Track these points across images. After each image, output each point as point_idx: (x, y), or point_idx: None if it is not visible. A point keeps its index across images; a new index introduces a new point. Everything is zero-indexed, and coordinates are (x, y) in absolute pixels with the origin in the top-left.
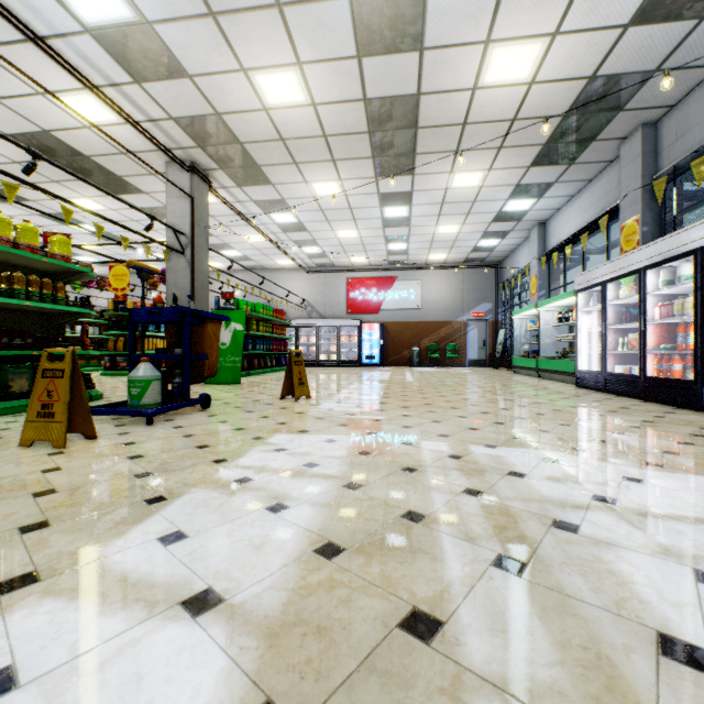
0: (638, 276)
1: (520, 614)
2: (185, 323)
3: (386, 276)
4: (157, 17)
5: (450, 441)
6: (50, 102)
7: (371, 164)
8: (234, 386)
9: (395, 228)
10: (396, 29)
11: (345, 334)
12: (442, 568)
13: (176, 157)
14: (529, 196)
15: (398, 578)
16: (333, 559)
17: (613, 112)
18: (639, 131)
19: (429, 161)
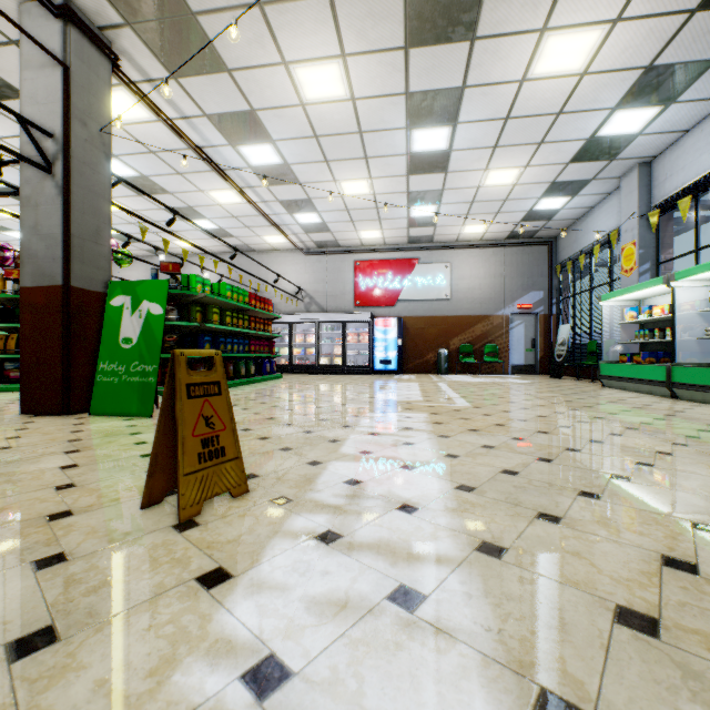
0: None
1: None
2: None
3: (405, 258)
4: None
5: None
6: None
7: (399, 5)
8: (132, 423)
9: (424, 175)
10: None
11: (353, 332)
12: None
13: None
14: (654, 98)
15: None
16: None
17: None
18: None
19: None
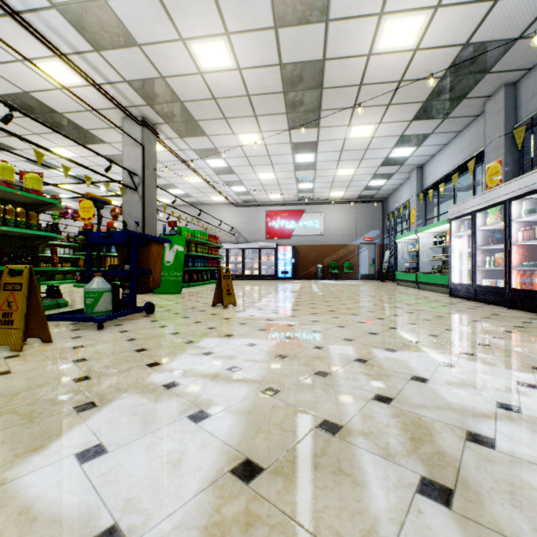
0: (504, 206)
1: None
2: (132, 245)
3: (297, 209)
4: None
5: (355, 345)
6: (27, 68)
7: (285, 119)
8: (176, 295)
9: (304, 171)
10: (306, 3)
11: (265, 255)
12: (365, 496)
13: (130, 113)
14: (410, 145)
15: (320, 510)
16: (251, 483)
17: (481, 74)
18: (502, 90)
19: (331, 116)
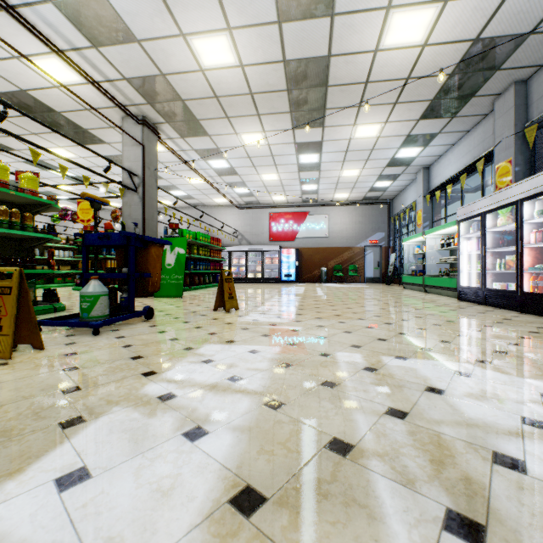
0: (515, 207)
1: None
2: (130, 247)
3: (300, 211)
4: None
5: (363, 352)
6: (24, 65)
7: (289, 118)
8: (177, 299)
9: (308, 172)
10: None
11: (268, 257)
12: (384, 534)
13: (130, 112)
14: (417, 145)
15: None
16: (252, 516)
17: (491, 71)
18: (512, 88)
19: (336, 115)
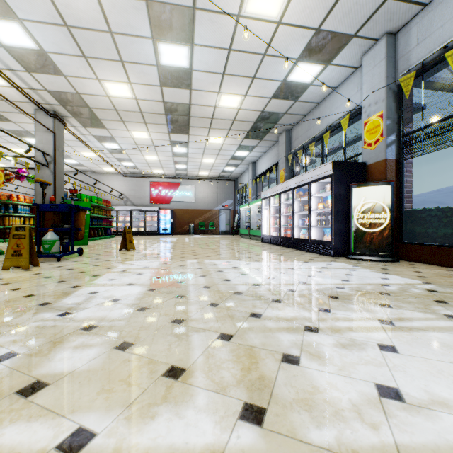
0: (279, 196)
1: (201, 280)
2: (72, 212)
3: (175, 182)
4: (52, 51)
5: (198, 259)
6: None
7: (166, 127)
8: (85, 246)
9: (179, 157)
10: (179, 80)
11: (149, 216)
12: (187, 277)
13: (45, 109)
14: (246, 150)
15: (176, 279)
16: (160, 278)
17: (273, 124)
18: (284, 132)
19: (196, 130)
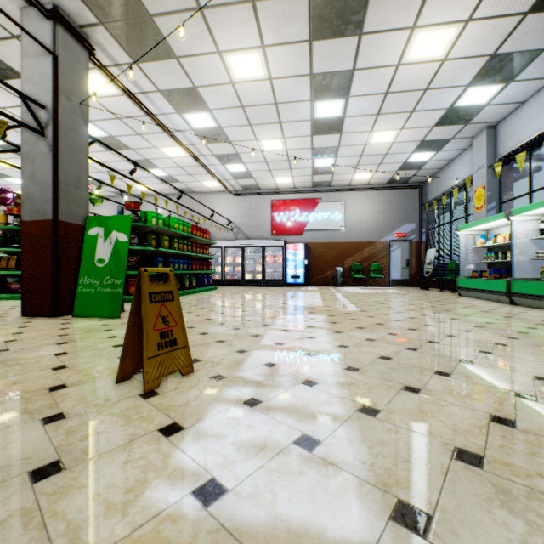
0: None
1: None
2: None
3: (310, 198)
4: None
5: None
6: None
7: (305, 9)
8: (105, 322)
9: (324, 136)
10: None
11: (270, 255)
12: None
13: None
14: (498, 78)
15: None
16: None
17: None
18: None
19: None
